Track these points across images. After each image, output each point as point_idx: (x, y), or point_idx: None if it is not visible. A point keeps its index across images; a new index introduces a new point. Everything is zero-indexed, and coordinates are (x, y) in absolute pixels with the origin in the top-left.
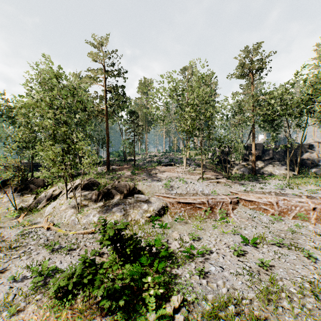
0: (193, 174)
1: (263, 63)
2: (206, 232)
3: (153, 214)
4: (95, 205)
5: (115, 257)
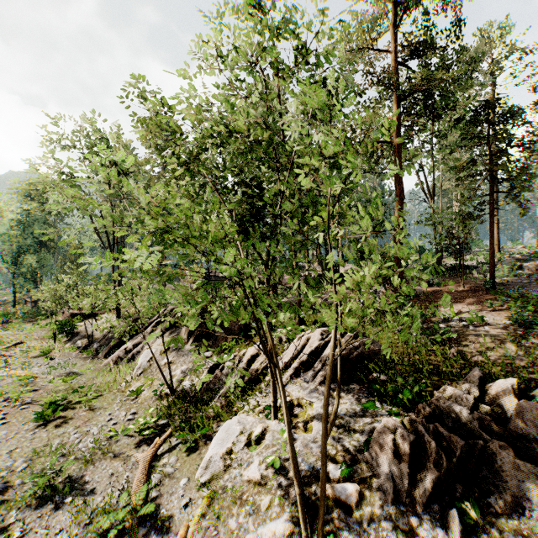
0: None
1: None
2: None
3: None
4: (399, 536)
5: None
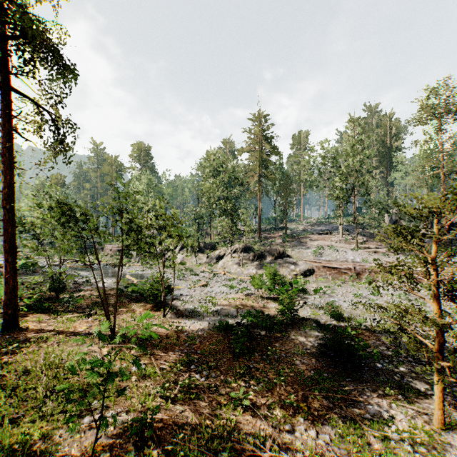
0: (350, 243)
1: (454, 103)
2: (342, 288)
3: (299, 274)
4: (252, 263)
5: (269, 287)
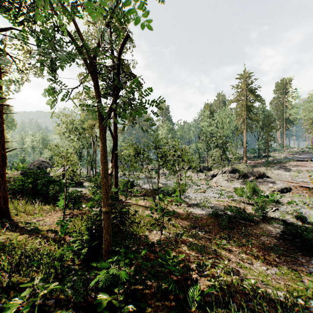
0: None
1: None
2: None
3: (276, 190)
4: (237, 180)
5: (249, 197)
